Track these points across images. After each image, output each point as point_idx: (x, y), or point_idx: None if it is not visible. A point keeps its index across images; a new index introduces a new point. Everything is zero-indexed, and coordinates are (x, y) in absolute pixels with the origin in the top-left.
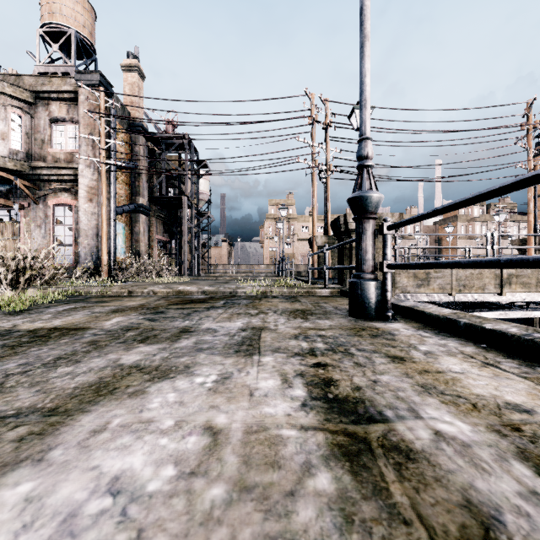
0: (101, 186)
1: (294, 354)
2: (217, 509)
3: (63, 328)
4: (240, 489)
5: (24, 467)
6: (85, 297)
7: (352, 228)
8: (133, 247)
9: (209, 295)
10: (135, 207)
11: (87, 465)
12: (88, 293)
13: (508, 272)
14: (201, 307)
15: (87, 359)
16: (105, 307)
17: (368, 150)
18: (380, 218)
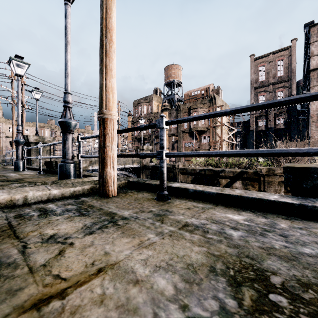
0: None
1: None
2: None
3: None
4: None
5: None
6: None
7: (31, 141)
8: None
9: None
10: None
11: None
12: None
13: (95, 159)
14: None
15: None
16: None
17: (20, 128)
18: (44, 138)
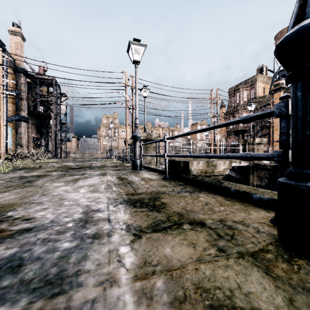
0: (0, 106)
1: (114, 175)
2: (105, 182)
3: (41, 175)
4: (107, 182)
5: (78, 183)
6: (18, 168)
7: (141, 138)
8: (17, 142)
9: (80, 166)
10: (19, 118)
11: (86, 182)
12: (17, 167)
13: None
14: (81, 170)
15: (65, 178)
16: (40, 171)
17: (137, 122)
18: (151, 135)
